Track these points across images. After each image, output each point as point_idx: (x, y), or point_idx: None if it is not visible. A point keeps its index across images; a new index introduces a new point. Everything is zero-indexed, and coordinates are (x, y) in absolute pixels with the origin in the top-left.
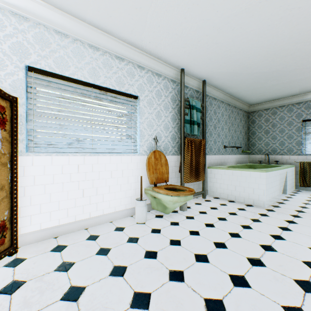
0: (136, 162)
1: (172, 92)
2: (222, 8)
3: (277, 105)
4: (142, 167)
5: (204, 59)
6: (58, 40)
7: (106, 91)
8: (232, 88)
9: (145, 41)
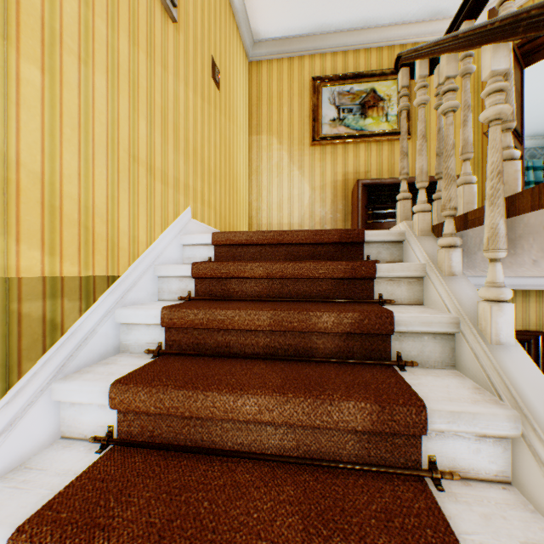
0: None
1: None
2: None
3: None
4: None
5: (531, 125)
6: None
7: None
8: None
9: None
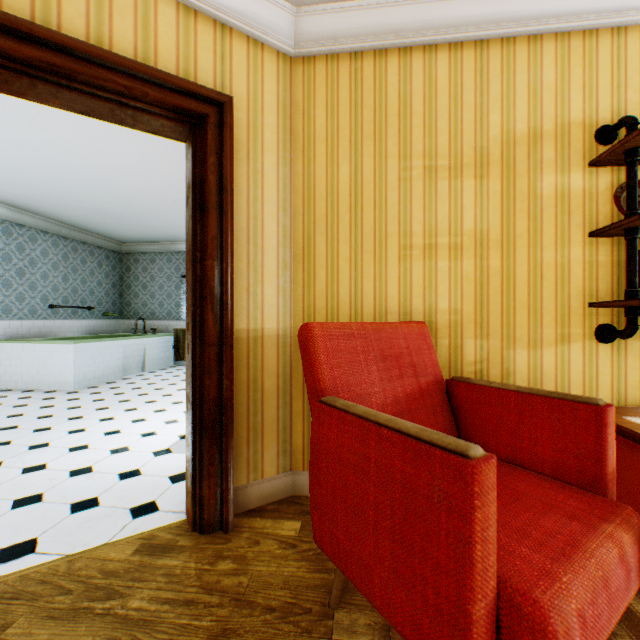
0: None
1: None
2: None
3: (157, 250)
4: None
5: None
6: None
7: None
8: (55, 215)
9: None
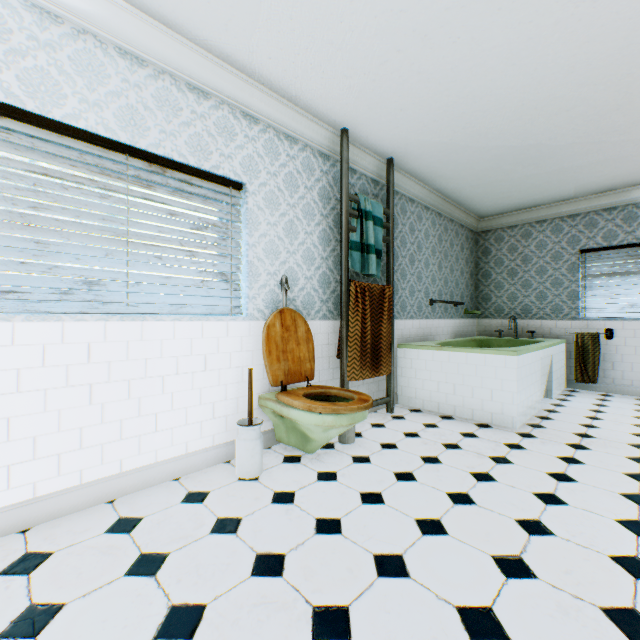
0: (240, 335)
1: (322, 180)
2: None
3: (533, 218)
4: (252, 347)
5: (392, 108)
6: (32, 25)
7: (163, 165)
8: (446, 180)
9: (259, 54)
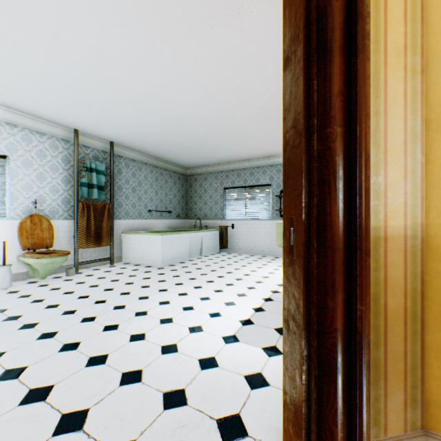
0: (5, 227)
1: (65, 152)
2: (77, 97)
3: (208, 171)
4: (14, 232)
5: (94, 125)
6: None
7: None
8: (151, 152)
9: (10, 102)
